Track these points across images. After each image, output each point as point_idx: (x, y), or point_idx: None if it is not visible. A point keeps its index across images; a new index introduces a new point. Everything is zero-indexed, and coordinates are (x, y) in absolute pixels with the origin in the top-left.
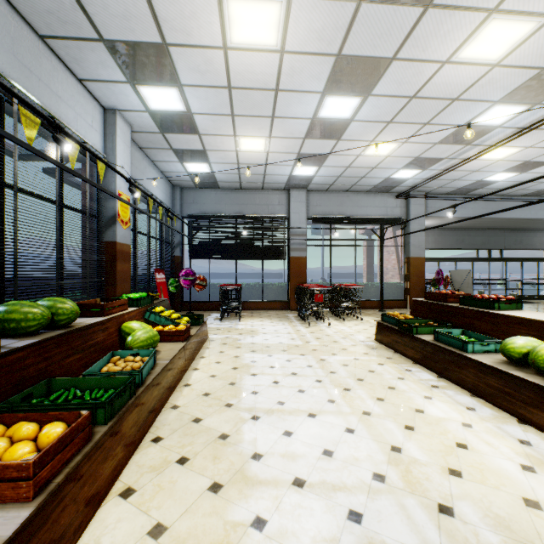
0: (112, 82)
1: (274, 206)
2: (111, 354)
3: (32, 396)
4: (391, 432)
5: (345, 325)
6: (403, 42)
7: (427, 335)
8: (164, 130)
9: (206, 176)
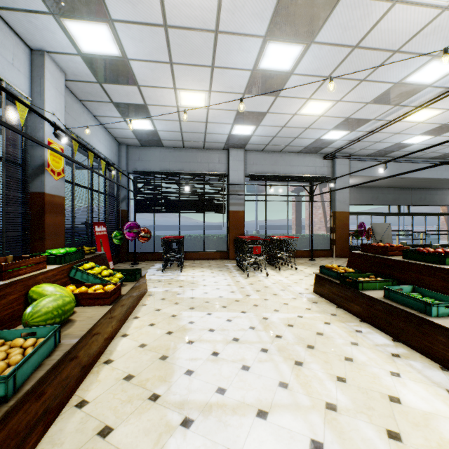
0: (32, 12)
1: (214, 164)
2: None
3: None
4: (373, 446)
5: (281, 275)
6: None
7: (373, 291)
8: (101, 79)
9: (150, 133)
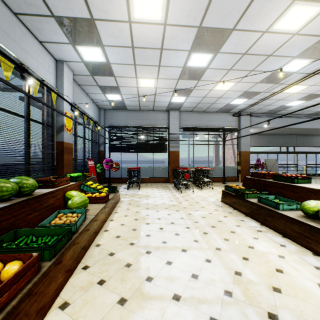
0: (60, 43)
1: (160, 121)
2: (58, 212)
3: (3, 241)
4: (234, 261)
5: (203, 192)
6: (239, 19)
7: (253, 198)
8: (93, 74)
9: (119, 102)
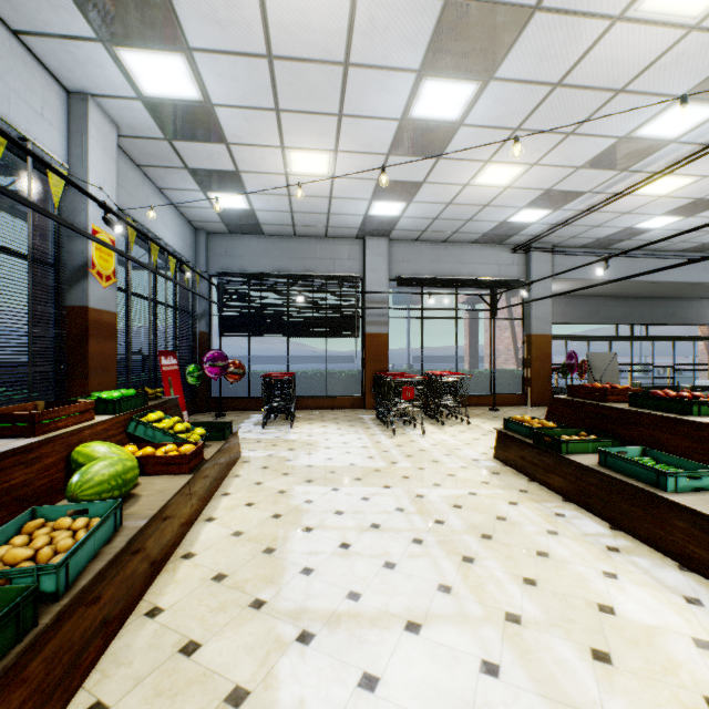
0: (72, 38)
1: (342, 262)
2: (30, 513)
3: None
4: (570, 670)
5: (446, 432)
6: None
7: (583, 455)
8: (171, 135)
9: (244, 215)
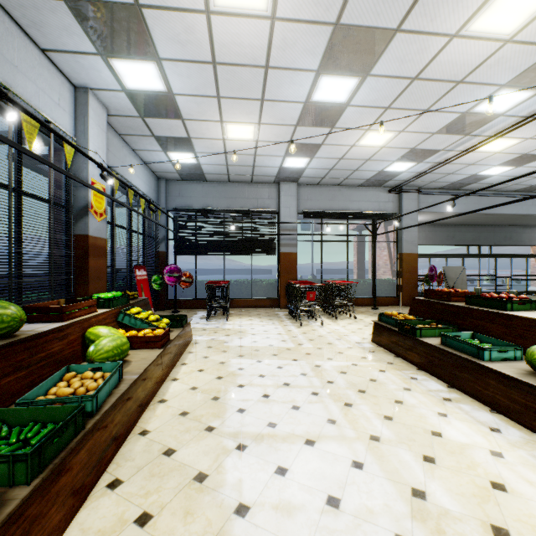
0: (80, 53)
1: (263, 200)
2: (66, 368)
3: None
4: (408, 466)
5: (338, 324)
6: (409, 9)
7: (432, 338)
8: (144, 114)
9: (192, 167)
